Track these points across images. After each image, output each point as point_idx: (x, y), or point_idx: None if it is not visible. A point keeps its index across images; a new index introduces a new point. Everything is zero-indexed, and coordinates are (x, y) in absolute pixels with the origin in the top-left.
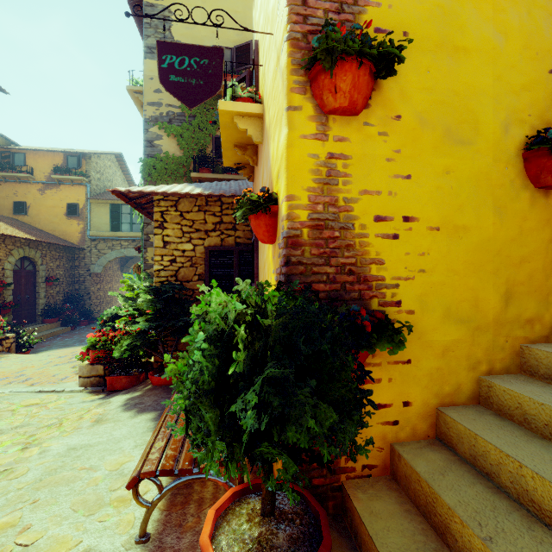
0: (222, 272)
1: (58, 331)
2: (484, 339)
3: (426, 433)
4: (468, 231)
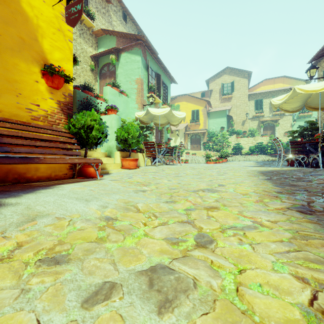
0: None
1: None
2: None
3: None
4: None
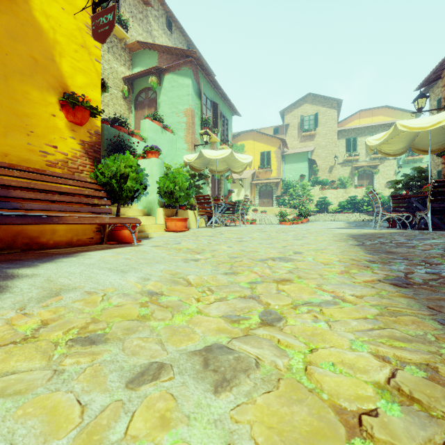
0: None
1: None
2: None
3: None
4: None
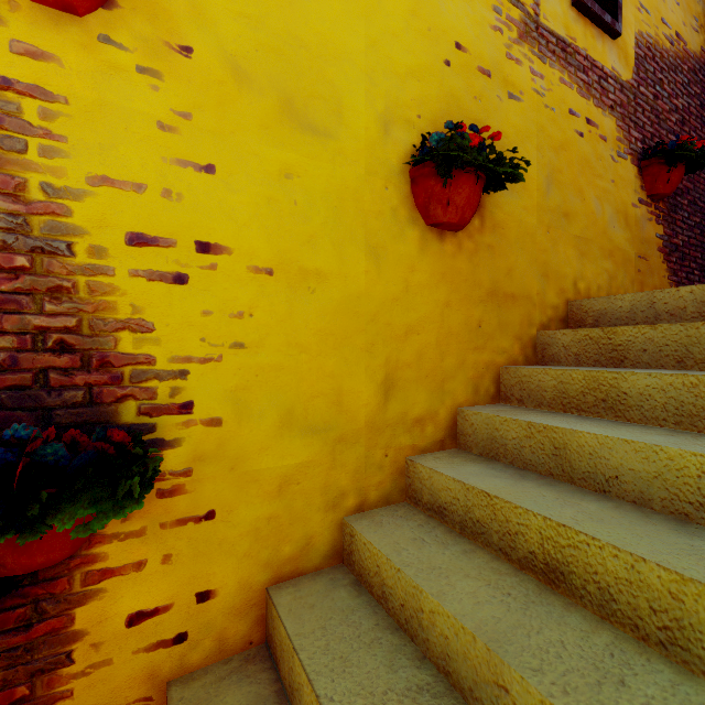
0: None
1: None
2: (352, 456)
3: (247, 638)
4: (326, 280)
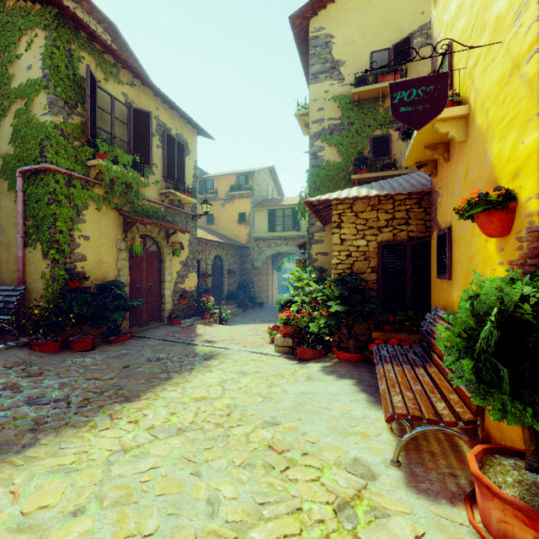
0: (394, 265)
1: (236, 311)
2: None
3: None
4: None
